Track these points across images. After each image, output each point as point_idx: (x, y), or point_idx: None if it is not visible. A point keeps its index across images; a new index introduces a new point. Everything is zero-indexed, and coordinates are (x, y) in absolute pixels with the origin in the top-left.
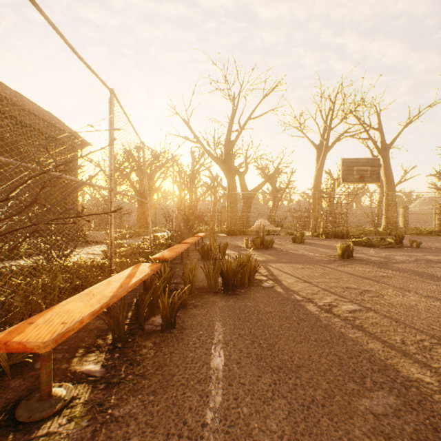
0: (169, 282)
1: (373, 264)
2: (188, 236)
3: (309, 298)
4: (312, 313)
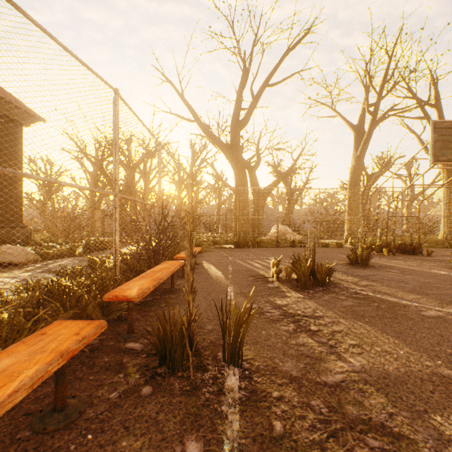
0: None
1: None
2: (161, 258)
3: None
4: None
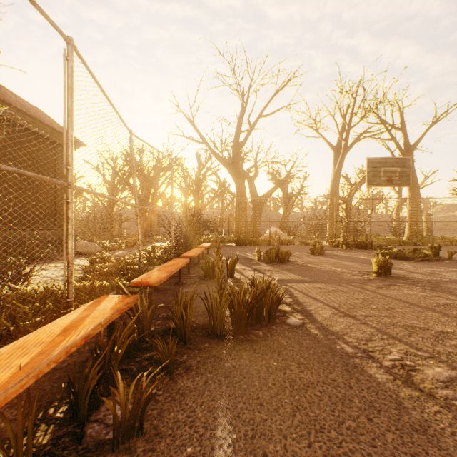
0: (151, 324)
1: (422, 284)
2: (190, 247)
3: (364, 350)
4: (383, 389)
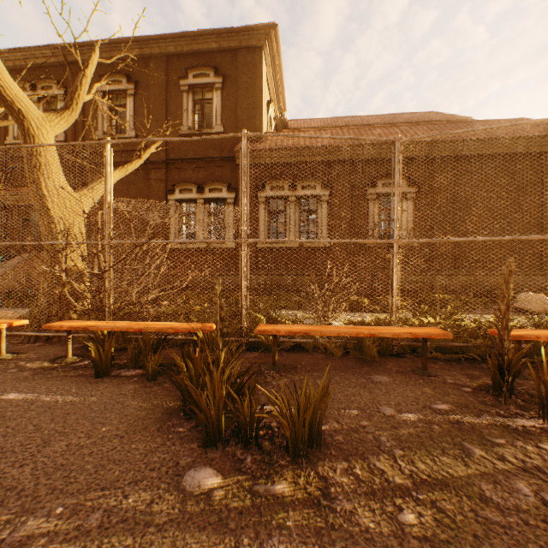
0: None
1: None
2: None
3: None
4: None
